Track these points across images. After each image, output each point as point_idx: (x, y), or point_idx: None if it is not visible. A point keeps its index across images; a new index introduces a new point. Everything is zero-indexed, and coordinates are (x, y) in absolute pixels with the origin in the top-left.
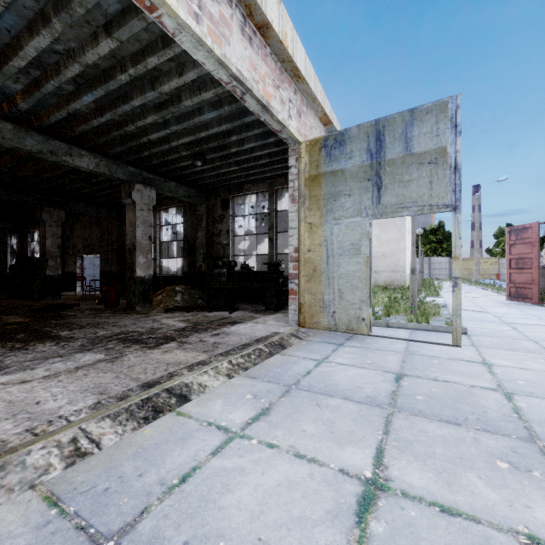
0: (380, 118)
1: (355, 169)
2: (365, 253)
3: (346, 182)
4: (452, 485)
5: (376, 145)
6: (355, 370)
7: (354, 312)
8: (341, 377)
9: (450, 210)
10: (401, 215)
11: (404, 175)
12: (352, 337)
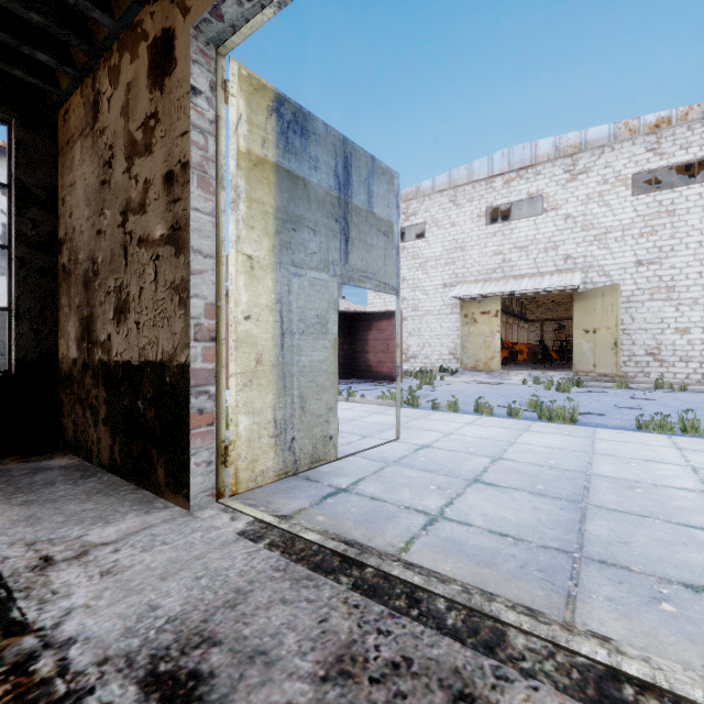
0: (348, 139)
1: (322, 191)
2: (334, 333)
3: (310, 206)
4: (696, 510)
5: (345, 174)
6: (475, 500)
7: (321, 429)
8: (508, 513)
9: (395, 294)
10: (366, 286)
11: (368, 236)
12: (301, 475)
